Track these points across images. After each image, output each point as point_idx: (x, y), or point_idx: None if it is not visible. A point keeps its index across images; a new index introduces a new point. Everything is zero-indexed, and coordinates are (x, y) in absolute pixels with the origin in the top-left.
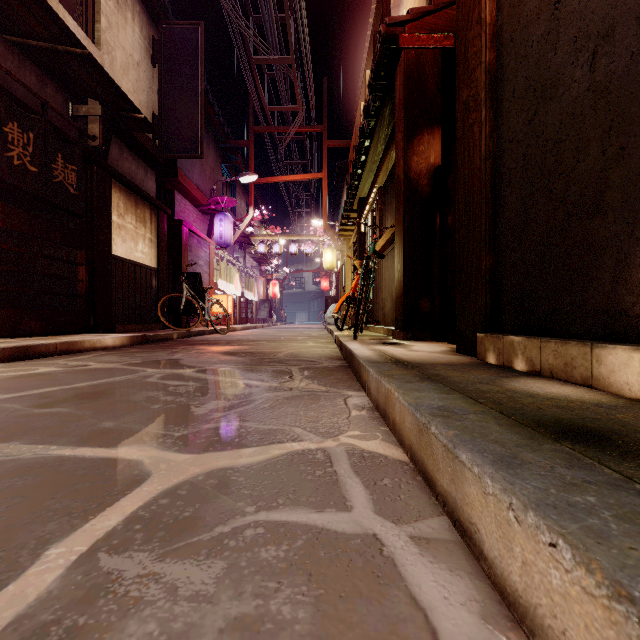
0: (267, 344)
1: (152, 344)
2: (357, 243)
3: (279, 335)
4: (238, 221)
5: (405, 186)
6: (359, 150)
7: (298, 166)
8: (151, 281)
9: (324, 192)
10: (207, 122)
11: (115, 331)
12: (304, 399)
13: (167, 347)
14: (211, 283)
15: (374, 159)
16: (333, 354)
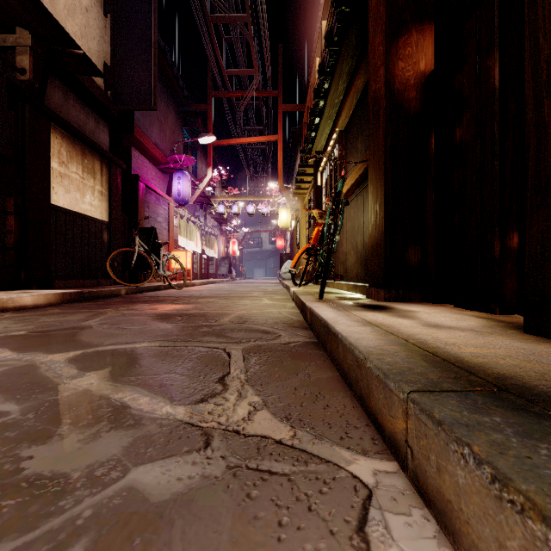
0: (217, 302)
1: (89, 302)
2: (313, 197)
3: (234, 290)
4: (199, 183)
5: (387, 100)
6: (318, 93)
7: (255, 132)
8: (102, 235)
9: (279, 153)
10: (167, 85)
11: (54, 287)
12: (227, 532)
13: (99, 306)
14: (170, 240)
15: (334, 102)
16: (293, 318)
